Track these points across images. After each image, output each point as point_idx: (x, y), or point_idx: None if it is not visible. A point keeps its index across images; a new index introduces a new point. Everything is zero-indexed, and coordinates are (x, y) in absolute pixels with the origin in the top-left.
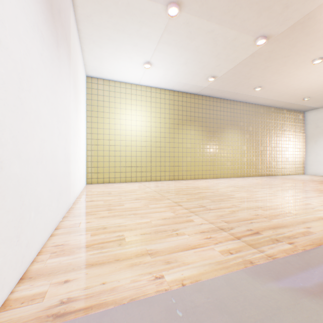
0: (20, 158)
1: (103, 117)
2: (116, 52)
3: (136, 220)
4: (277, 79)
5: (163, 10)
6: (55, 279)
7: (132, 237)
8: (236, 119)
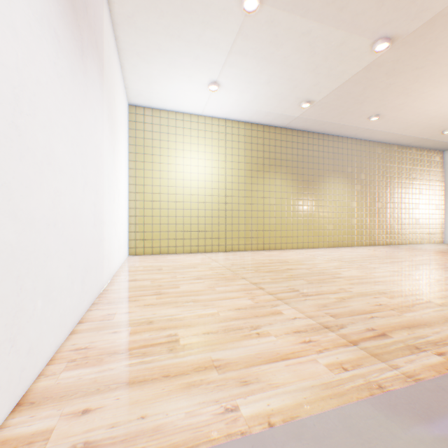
0: (16, 218)
1: (152, 161)
2: (169, 69)
3: (196, 311)
4: (403, 103)
5: (237, 3)
6: (68, 407)
7: (190, 339)
8: (342, 163)
